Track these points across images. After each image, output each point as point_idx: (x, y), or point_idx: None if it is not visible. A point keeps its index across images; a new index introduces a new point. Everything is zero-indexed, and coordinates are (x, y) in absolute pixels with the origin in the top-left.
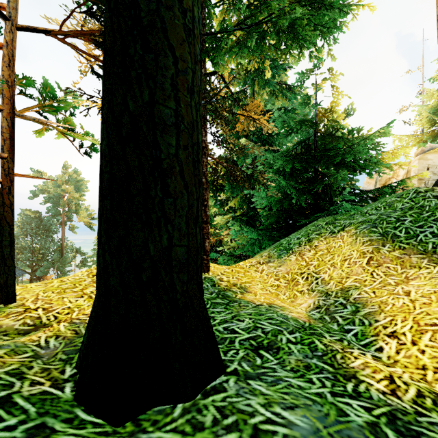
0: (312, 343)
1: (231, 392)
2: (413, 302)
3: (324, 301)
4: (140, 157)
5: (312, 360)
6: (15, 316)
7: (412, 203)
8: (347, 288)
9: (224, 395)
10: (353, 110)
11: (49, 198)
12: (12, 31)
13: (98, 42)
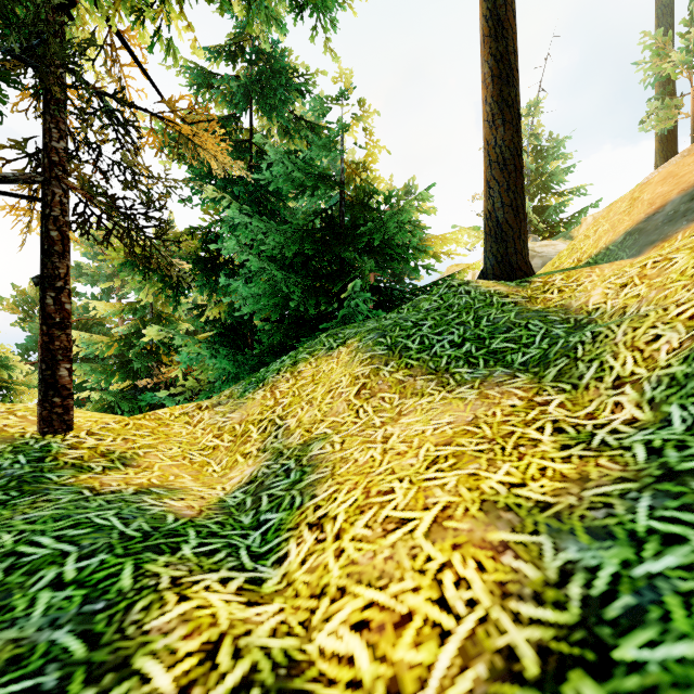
0: (110, 578)
1: None
2: (386, 452)
3: (267, 468)
4: None
5: (56, 632)
6: None
7: (440, 302)
8: (312, 440)
9: None
10: (415, 187)
11: None
12: None
13: None
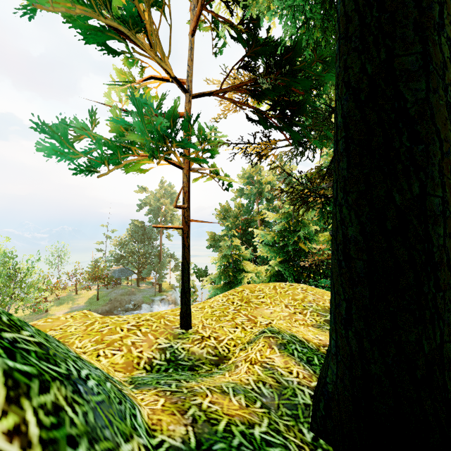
0: None
1: None
2: None
3: None
4: (410, 251)
5: None
6: (198, 343)
7: None
8: None
9: None
10: None
11: (151, 210)
12: (190, 101)
13: (249, 91)
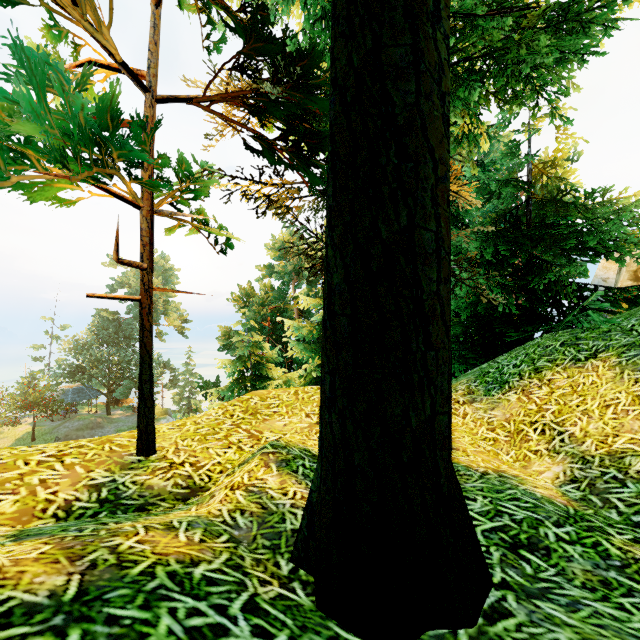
0: (598, 545)
1: (521, 617)
2: None
3: (581, 471)
4: (397, 299)
5: (608, 572)
6: (162, 473)
7: None
8: (619, 453)
9: (515, 621)
10: (578, 153)
11: (131, 294)
12: (153, 106)
13: (249, 105)
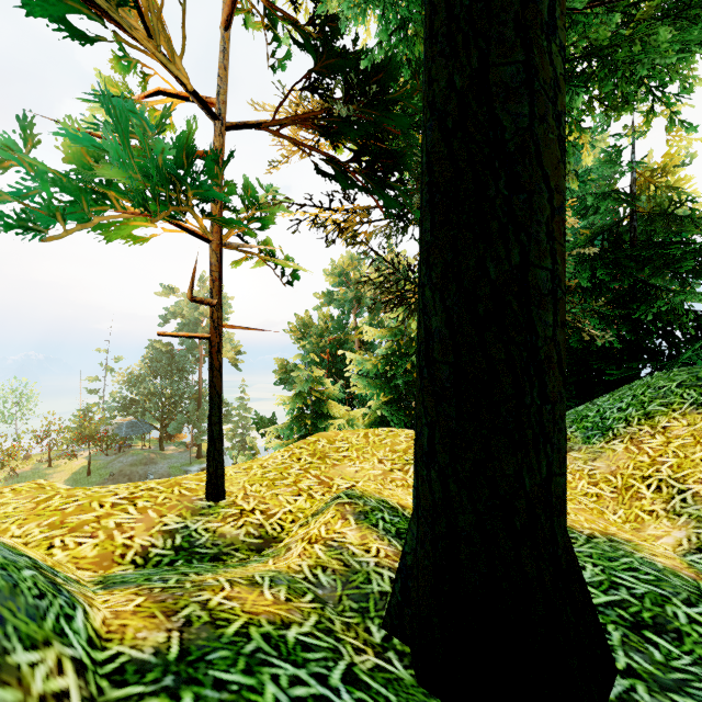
0: None
1: None
2: None
3: None
4: (508, 346)
5: None
6: (233, 521)
7: None
8: None
9: None
10: (690, 155)
11: (184, 324)
12: (222, 134)
13: (319, 127)
